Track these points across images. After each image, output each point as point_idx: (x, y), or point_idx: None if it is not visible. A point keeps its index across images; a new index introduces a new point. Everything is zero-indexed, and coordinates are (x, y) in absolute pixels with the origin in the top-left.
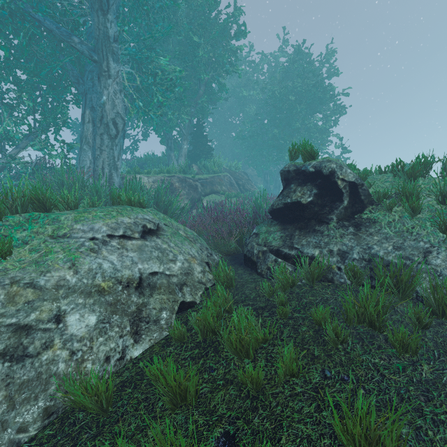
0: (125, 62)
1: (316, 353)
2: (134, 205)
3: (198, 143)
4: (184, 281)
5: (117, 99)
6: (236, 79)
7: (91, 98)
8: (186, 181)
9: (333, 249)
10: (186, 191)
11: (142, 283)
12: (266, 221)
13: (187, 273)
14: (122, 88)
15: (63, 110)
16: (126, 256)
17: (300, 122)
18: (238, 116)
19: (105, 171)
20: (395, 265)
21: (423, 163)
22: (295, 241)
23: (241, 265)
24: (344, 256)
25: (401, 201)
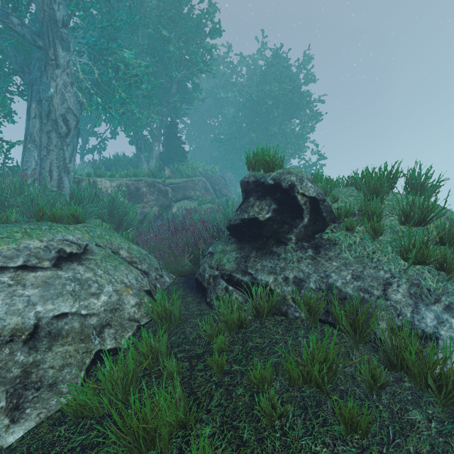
0: (83, 52)
1: (245, 436)
2: (59, 221)
3: (171, 145)
4: (108, 320)
5: (68, 92)
6: (215, 80)
7: (39, 90)
8: (154, 186)
9: (289, 276)
10: (155, 196)
11: (39, 332)
12: (224, 237)
13: (114, 309)
14: (74, 80)
15: (3, 102)
16: (19, 296)
17: (277, 127)
18: (217, 118)
19: (54, 174)
20: (353, 298)
21: (387, 177)
22: (250, 264)
23: (192, 290)
24: (300, 285)
25: (363, 221)
